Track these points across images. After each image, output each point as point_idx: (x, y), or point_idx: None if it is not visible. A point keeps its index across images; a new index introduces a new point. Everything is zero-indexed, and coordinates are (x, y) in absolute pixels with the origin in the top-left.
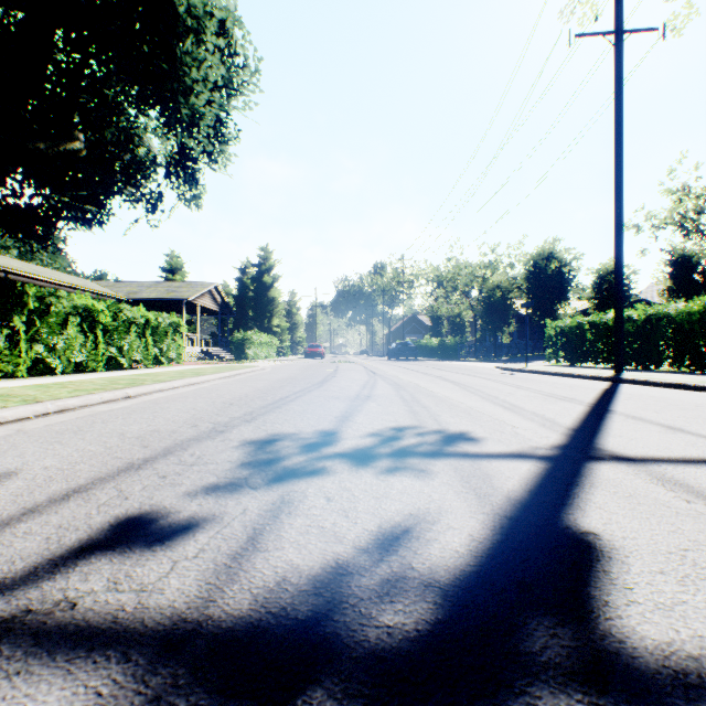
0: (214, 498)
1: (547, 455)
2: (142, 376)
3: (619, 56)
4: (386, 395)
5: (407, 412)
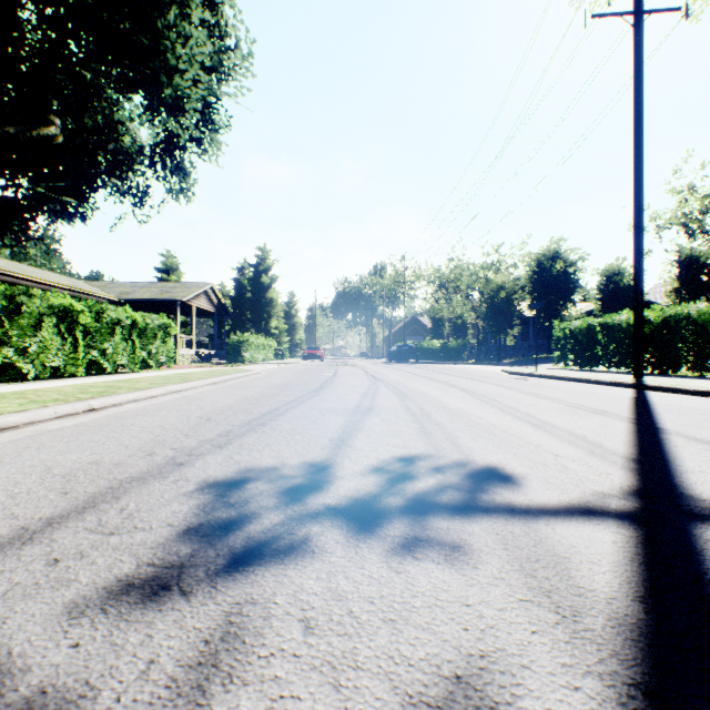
0: (109, 622)
1: (626, 509)
2: (121, 383)
3: (638, 38)
4: (390, 406)
5: (417, 431)
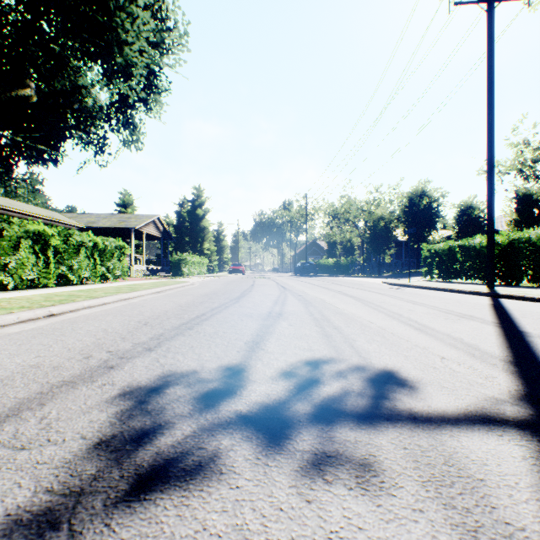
0: None
1: (523, 417)
2: (81, 292)
3: (491, 21)
4: (296, 312)
5: (320, 334)
